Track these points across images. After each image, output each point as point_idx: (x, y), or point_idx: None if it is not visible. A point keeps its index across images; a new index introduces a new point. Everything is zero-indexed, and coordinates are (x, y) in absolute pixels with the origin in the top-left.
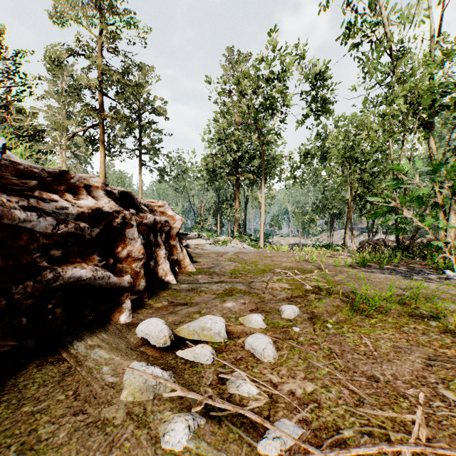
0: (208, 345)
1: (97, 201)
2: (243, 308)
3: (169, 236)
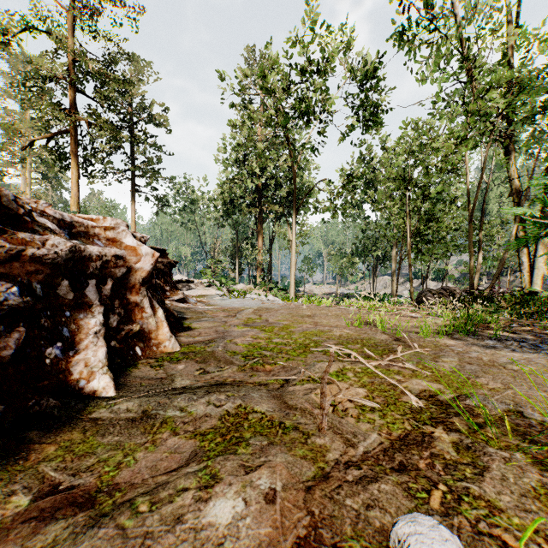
0: None
1: None
2: (267, 534)
3: (126, 286)
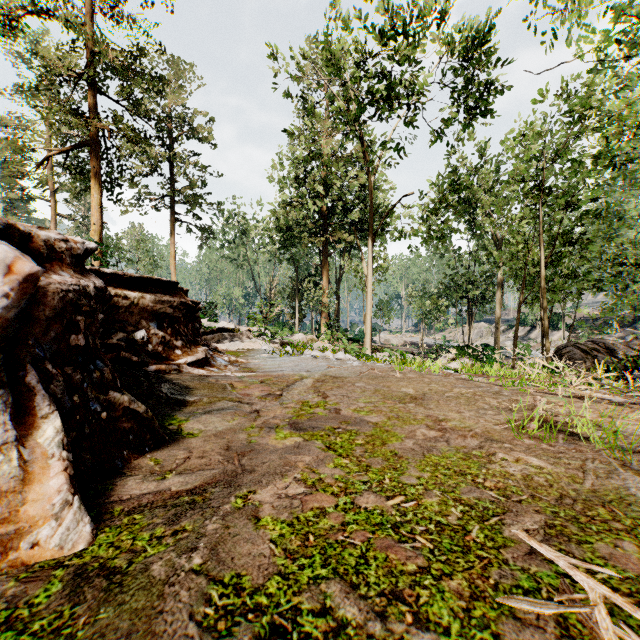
0: None
1: None
2: None
3: None
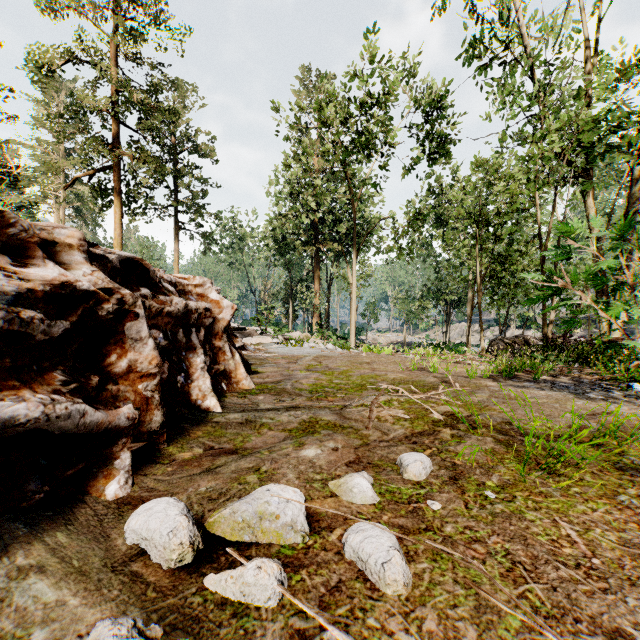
0: (271, 562)
1: (67, 270)
2: (334, 459)
3: (212, 334)
